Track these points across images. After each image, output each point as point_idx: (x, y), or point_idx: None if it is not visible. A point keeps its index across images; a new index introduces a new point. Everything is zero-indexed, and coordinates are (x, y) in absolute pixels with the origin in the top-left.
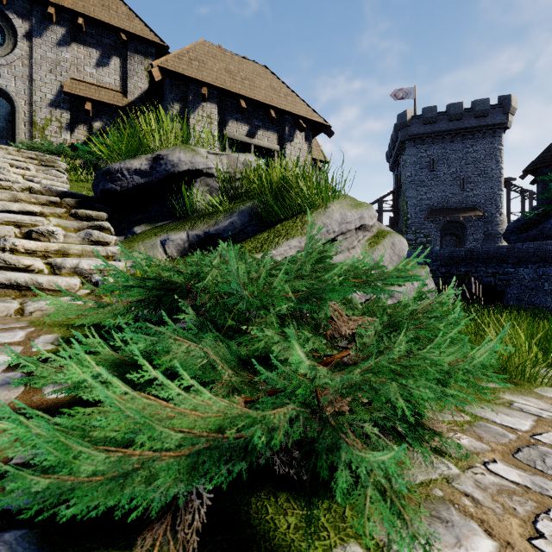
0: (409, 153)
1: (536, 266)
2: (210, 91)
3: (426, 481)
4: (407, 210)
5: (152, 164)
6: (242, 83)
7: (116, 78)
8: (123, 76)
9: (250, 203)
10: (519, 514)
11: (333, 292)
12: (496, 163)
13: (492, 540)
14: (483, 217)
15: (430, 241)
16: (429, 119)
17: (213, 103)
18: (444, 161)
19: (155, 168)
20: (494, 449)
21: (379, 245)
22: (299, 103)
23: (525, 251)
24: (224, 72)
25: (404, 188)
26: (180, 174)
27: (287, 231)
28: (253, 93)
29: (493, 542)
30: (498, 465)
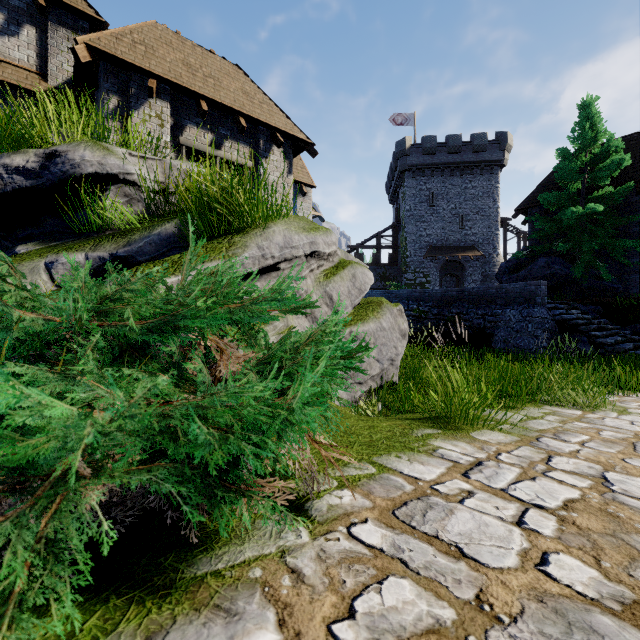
0: (408, 185)
1: (522, 308)
2: (161, 86)
3: (252, 559)
4: (406, 246)
5: (44, 162)
6: (205, 81)
7: (29, 53)
8: (41, 52)
9: (177, 220)
10: (344, 589)
11: (195, 320)
12: (493, 201)
13: (279, 633)
14: (481, 258)
15: (430, 282)
16: (428, 149)
17: (165, 101)
18: (444, 196)
19: (48, 168)
20: (376, 506)
21: (337, 276)
22: (277, 114)
23: (512, 292)
24: (181, 65)
25: (403, 223)
26: (84, 178)
27: (207, 253)
28: (218, 95)
29: (279, 635)
30: (366, 526)
